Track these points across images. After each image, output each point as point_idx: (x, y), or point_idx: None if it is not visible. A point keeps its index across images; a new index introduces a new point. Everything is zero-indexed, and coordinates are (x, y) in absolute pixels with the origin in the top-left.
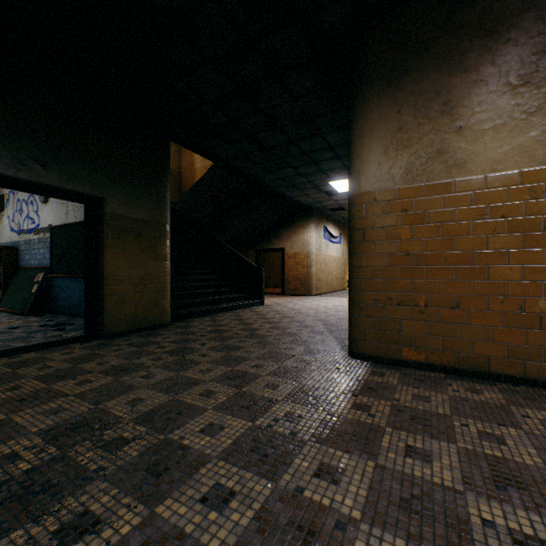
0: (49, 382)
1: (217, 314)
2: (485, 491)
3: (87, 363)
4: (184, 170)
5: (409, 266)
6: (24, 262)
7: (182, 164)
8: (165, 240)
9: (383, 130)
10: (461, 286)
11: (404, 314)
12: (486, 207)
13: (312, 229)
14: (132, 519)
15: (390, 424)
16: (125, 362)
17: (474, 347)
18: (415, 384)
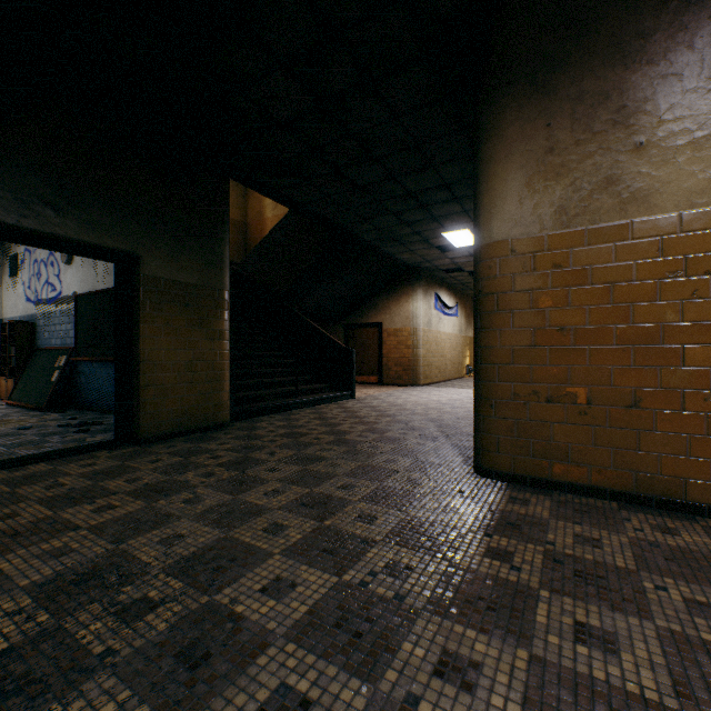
0: (58, 508)
1: (293, 411)
2: None
3: (113, 479)
4: (251, 221)
5: (564, 346)
6: (42, 341)
7: (249, 213)
8: (222, 311)
9: (525, 153)
10: (642, 375)
11: (557, 415)
12: (681, 260)
13: (419, 298)
14: None
15: (545, 584)
16: (164, 478)
17: (663, 464)
18: (576, 518)
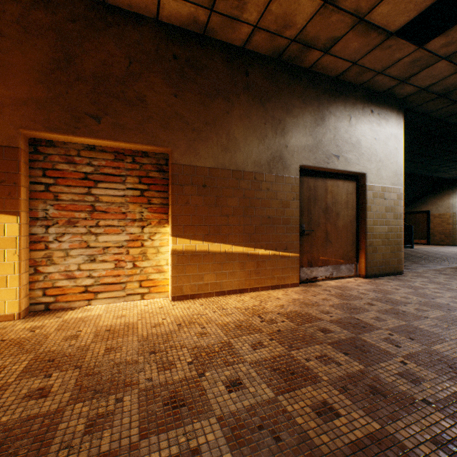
0: None
1: None
2: None
3: None
4: None
5: None
6: None
7: None
8: None
9: None
10: None
11: None
12: None
13: None
14: None
15: None
16: None
17: None
18: None
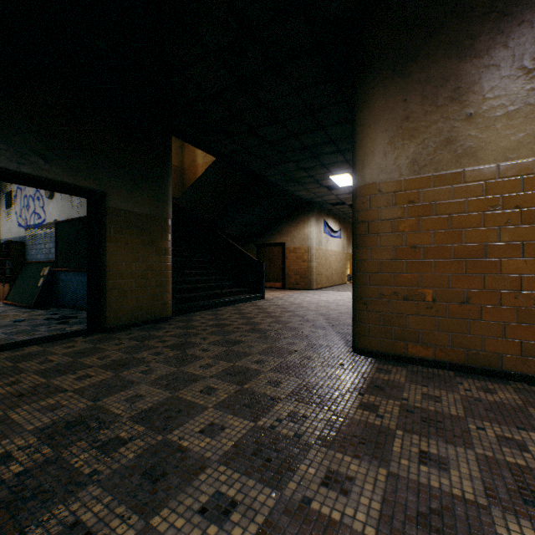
0: (49, 377)
1: (219, 308)
2: (511, 506)
3: (88, 357)
4: (186, 166)
5: (416, 260)
6: (31, 256)
7: (185, 160)
8: (166, 234)
9: (388, 120)
10: (471, 280)
11: (411, 309)
12: (499, 198)
13: (313, 224)
14: (125, 533)
15: (400, 426)
16: (126, 356)
17: (486, 344)
18: (424, 382)
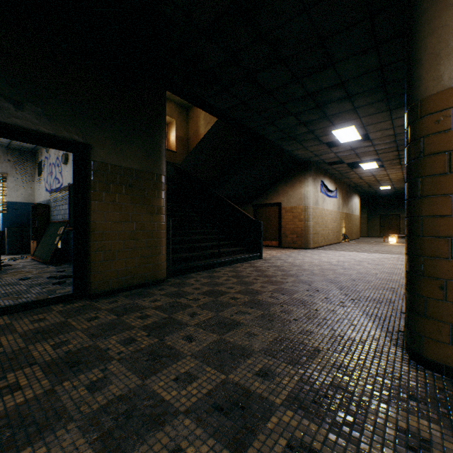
0: None
1: (216, 268)
2: None
3: (44, 341)
4: (190, 136)
5: None
6: (53, 217)
7: (189, 131)
8: (159, 191)
9: None
10: None
11: None
12: None
13: (309, 184)
14: None
15: None
16: (88, 343)
17: None
18: None
